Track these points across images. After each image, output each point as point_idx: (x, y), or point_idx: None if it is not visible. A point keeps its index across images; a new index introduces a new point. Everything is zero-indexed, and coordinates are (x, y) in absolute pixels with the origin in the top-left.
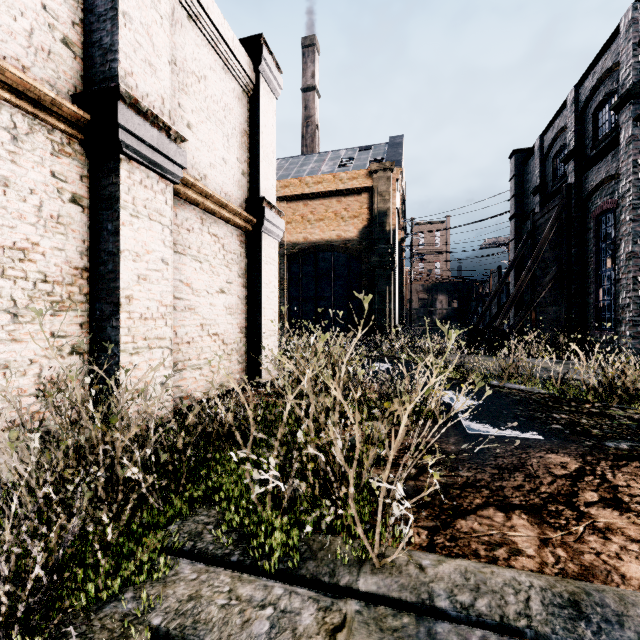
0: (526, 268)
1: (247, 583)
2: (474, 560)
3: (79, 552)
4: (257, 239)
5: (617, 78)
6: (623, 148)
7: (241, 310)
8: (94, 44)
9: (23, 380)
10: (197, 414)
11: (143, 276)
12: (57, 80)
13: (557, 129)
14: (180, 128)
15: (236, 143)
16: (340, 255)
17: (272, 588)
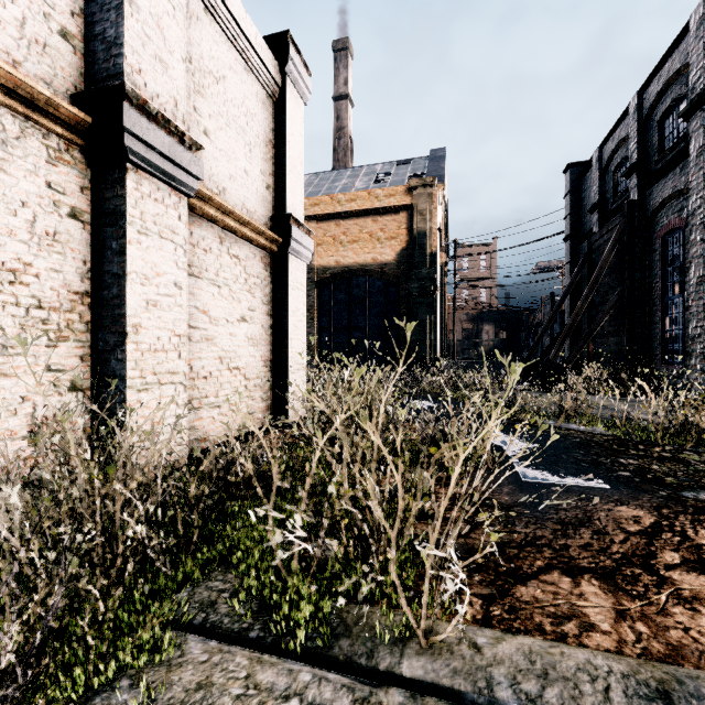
0: (583, 294)
1: (268, 666)
2: (539, 637)
3: (69, 626)
4: (283, 261)
5: (686, 82)
6: (693, 160)
7: (265, 341)
8: (96, 37)
9: (13, 421)
10: (213, 460)
11: (153, 302)
12: (54, 77)
13: (618, 140)
14: (196, 135)
15: (260, 153)
16: (376, 280)
17: (298, 673)
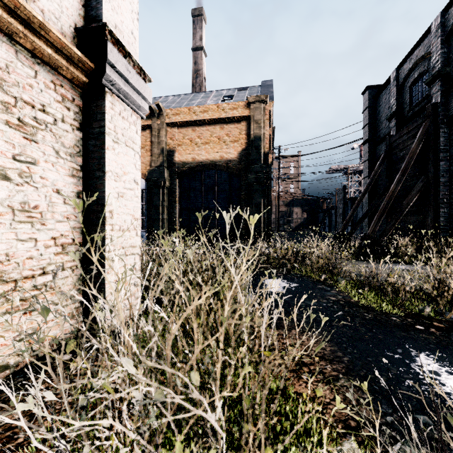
0: (396, 180)
1: None
2: None
3: None
4: (97, 99)
5: None
6: None
7: (65, 215)
8: None
9: None
10: None
11: None
12: None
13: (416, 59)
14: None
15: None
16: (223, 173)
17: None
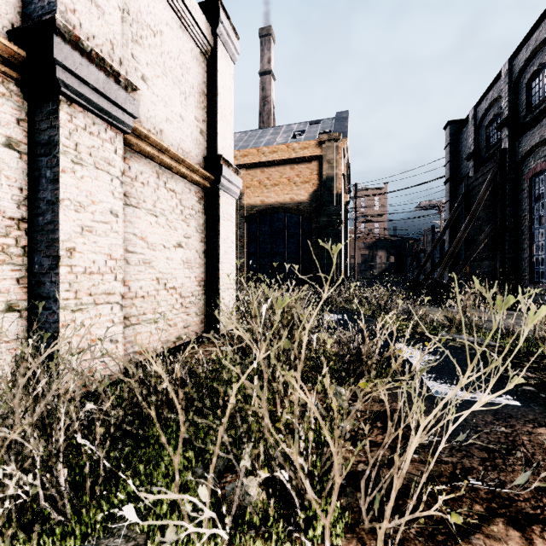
0: (463, 226)
1: None
2: None
3: None
4: (215, 196)
5: None
6: None
7: (199, 264)
8: None
9: None
10: (136, 381)
11: (88, 228)
12: None
13: (490, 100)
14: (133, 79)
15: (194, 102)
16: (293, 216)
17: None
